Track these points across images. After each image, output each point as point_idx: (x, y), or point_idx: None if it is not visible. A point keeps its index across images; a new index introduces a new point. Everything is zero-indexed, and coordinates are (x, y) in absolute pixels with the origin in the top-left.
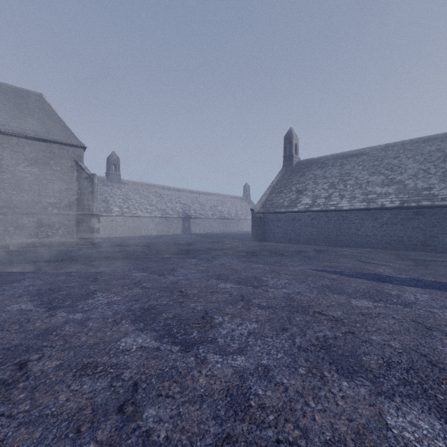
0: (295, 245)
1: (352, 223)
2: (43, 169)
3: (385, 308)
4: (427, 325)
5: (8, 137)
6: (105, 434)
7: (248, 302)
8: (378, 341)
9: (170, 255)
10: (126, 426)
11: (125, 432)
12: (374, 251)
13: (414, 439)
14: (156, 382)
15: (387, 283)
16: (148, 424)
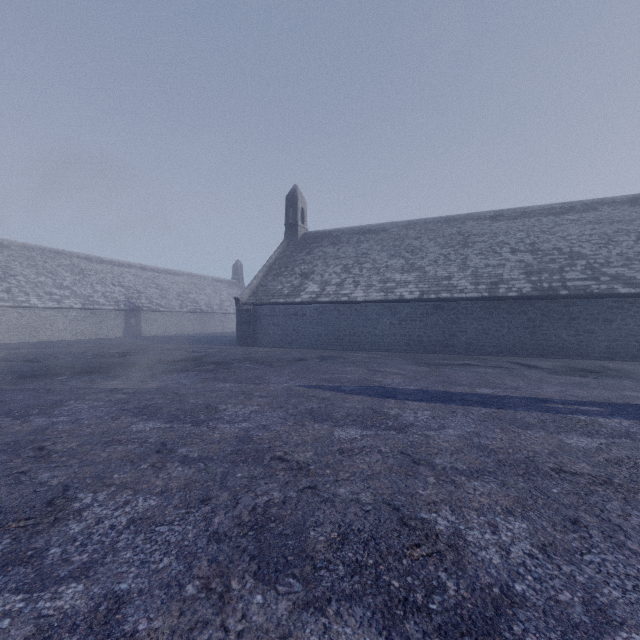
0: (297, 350)
1: (368, 319)
2: None
3: (374, 437)
4: (416, 458)
5: None
6: None
7: (169, 453)
8: (344, 497)
9: (70, 377)
10: None
11: None
12: (390, 355)
13: None
14: None
15: (390, 399)
16: None
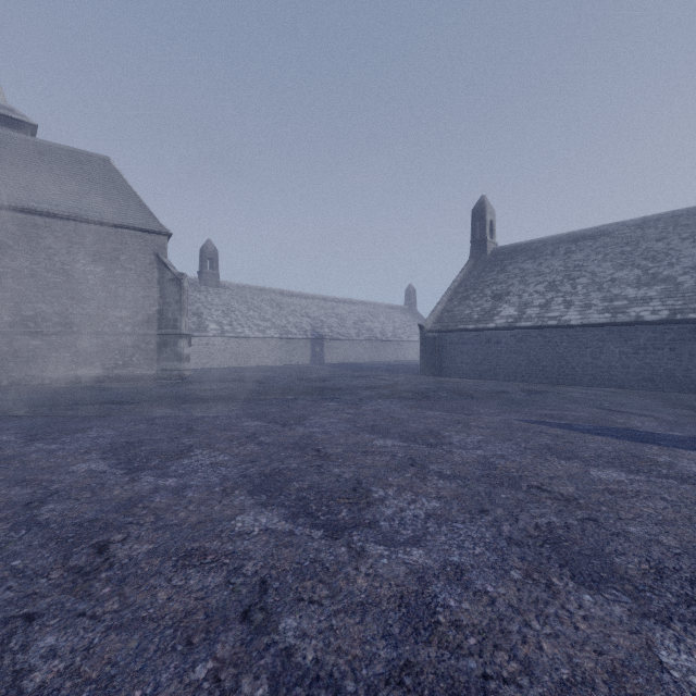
0: (491, 382)
1: (586, 346)
2: (111, 268)
3: (647, 483)
4: None
5: (62, 223)
6: (228, 649)
7: (423, 468)
8: (638, 535)
9: (295, 396)
10: (256, 640)
11: (255, 649)
12: (623, 393)
13: None
14: (292, 580)
15: (650, 445)
16: (287, 639)
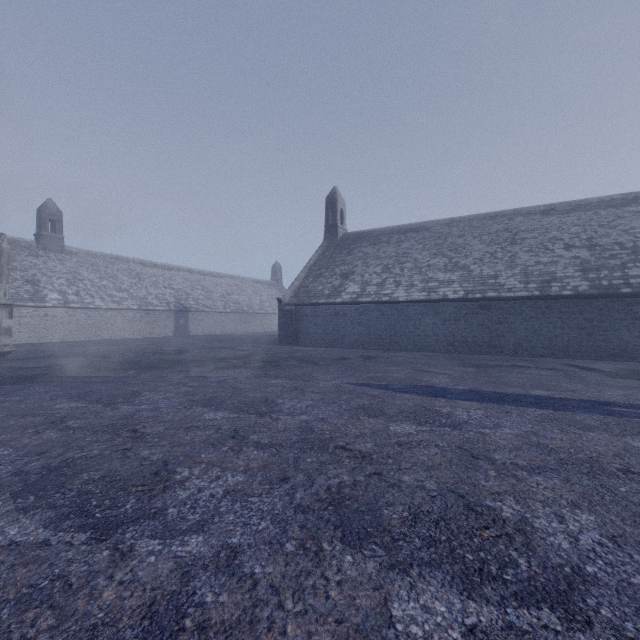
0: (338, 350)
1: (409, 319)
2: None
3: (429, 433)
4: (474, 453)
5: None
6: None
7: (243, 439)
8: (409, 483)
9: (139, 371)
10: None
11: None
12: (434, 356)
13: (422, 635)
14: (9, 615)
15: (440, 398)
16: None
